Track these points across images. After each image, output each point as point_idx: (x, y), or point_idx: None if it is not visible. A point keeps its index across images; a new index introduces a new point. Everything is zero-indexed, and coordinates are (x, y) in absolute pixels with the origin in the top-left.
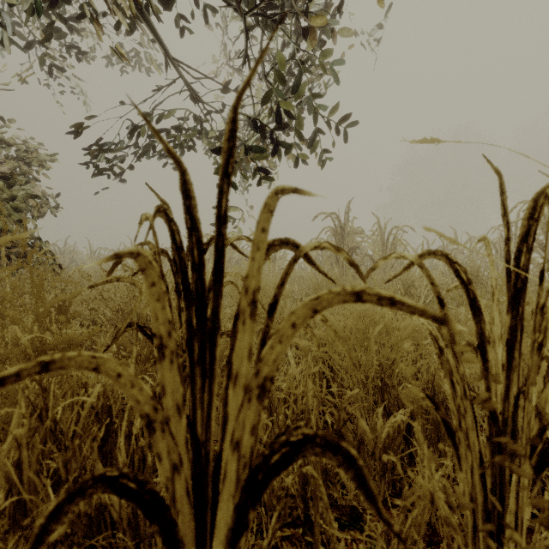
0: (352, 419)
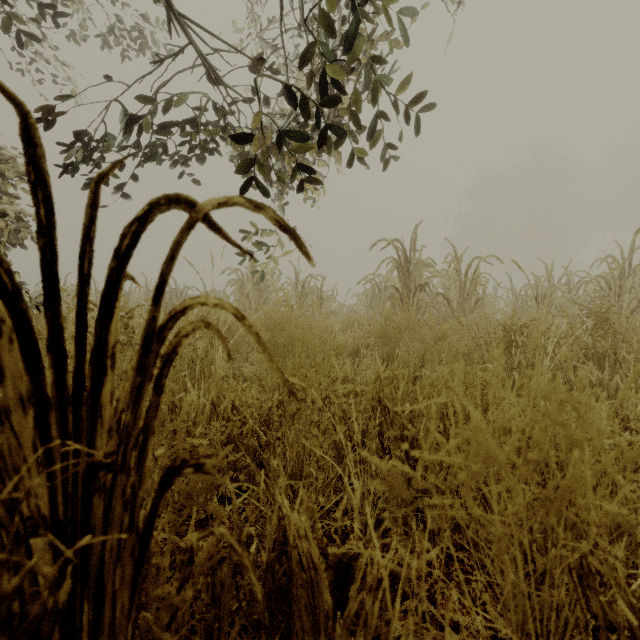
0: (472, 589)
